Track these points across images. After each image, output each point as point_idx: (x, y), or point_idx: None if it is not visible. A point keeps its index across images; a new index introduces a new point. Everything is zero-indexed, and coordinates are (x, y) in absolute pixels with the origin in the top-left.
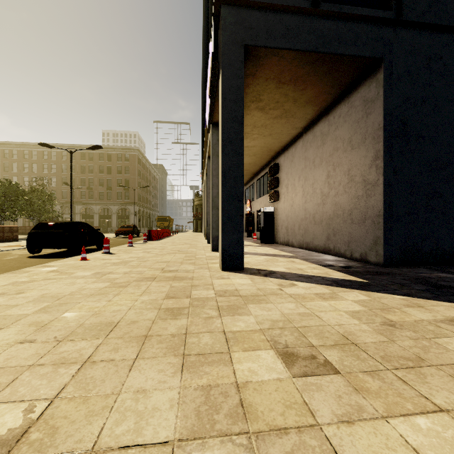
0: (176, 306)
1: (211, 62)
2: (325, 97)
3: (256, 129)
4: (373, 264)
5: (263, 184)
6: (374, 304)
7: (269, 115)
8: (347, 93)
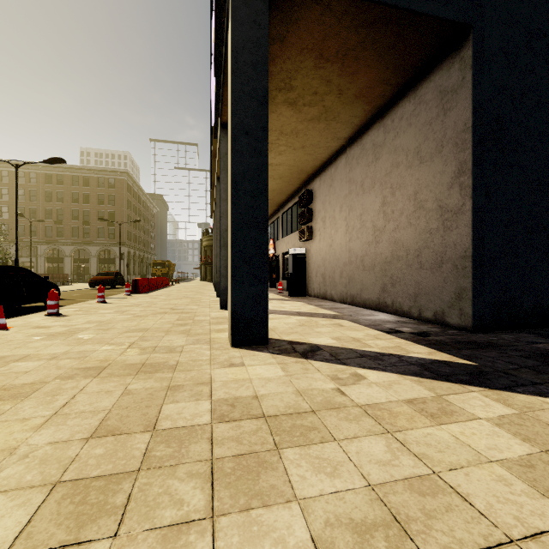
0: (103, 471)
1: (215, 3)
2: (383, 89)
3: (283, 137)
4: (455, 327)
5: (291, 218)
6: (538, 431)
7: (302, 116)
8: (414, 85)
